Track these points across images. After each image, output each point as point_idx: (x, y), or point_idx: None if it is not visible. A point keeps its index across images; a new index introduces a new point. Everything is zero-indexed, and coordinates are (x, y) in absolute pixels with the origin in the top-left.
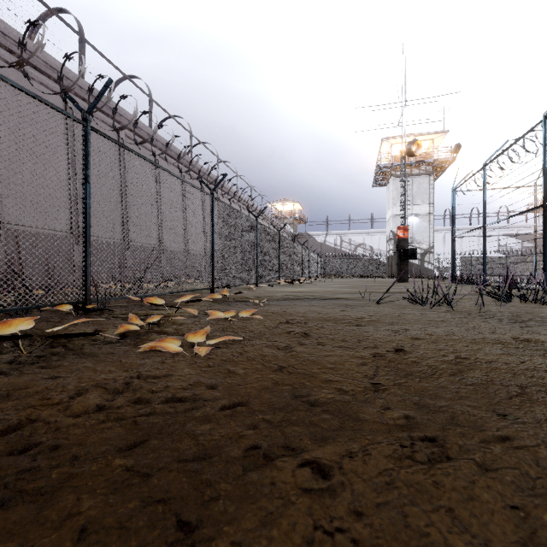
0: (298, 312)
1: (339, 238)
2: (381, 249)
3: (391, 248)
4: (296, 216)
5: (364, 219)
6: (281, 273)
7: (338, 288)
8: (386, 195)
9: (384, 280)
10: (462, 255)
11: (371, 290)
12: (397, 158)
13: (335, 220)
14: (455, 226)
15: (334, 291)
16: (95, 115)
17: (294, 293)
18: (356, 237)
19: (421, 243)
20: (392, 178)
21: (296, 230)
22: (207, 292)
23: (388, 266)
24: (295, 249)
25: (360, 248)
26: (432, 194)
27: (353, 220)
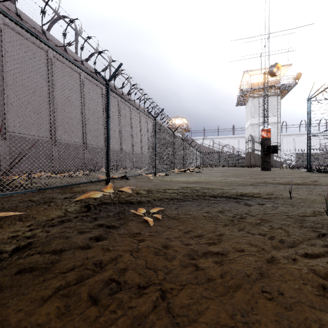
0: (245, 287)
1: (212, 141)
2: (240, 148)
3: (250, 146)
4: (183, 127)
5: (228, 128)
6: (175, 164)
7: (225, 177)
8: (246, 111)
9: (249, 169)
10: (295, 152)
11: (259, 179)
12: (254, 85)
13: (209, 130)
14: (310, 128)
15: (226, 180)
16: (24, 36)
17: (190, 185)
18: (223, 140)
19: (271, 143)
20: (251, 98)
21: (183, 136)
22: (104, 183)
23: (247, 159)
24: (184, 147)
25: (225, 147)
26: (279, 109)
27: (221, 129)
